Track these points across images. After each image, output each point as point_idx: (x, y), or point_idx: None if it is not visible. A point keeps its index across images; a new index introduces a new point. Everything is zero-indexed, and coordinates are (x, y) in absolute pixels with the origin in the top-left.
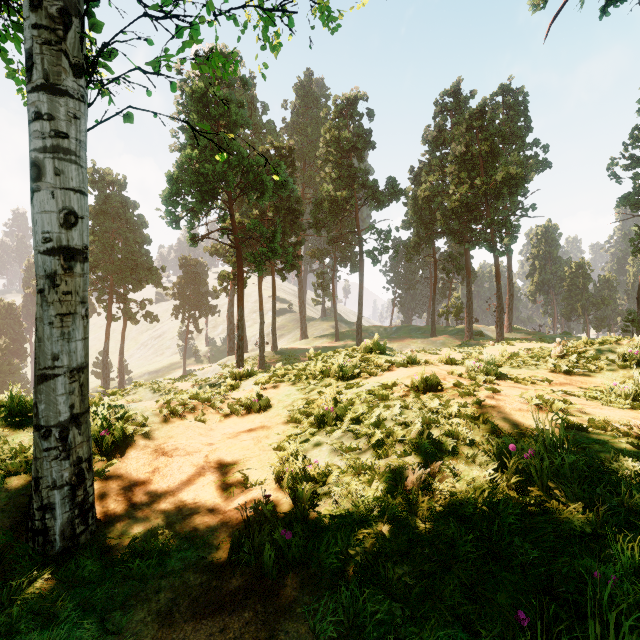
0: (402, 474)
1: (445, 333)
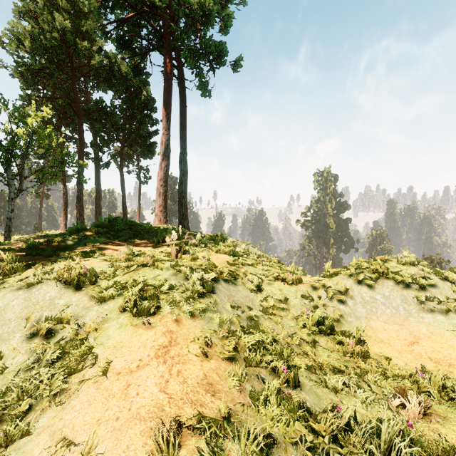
0: None
1: None
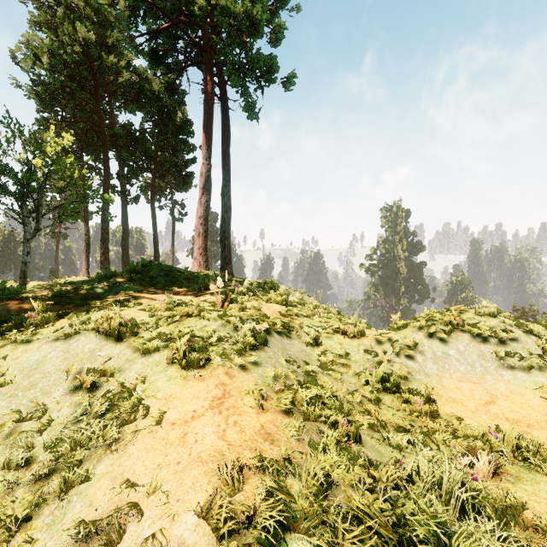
0: None
1: None
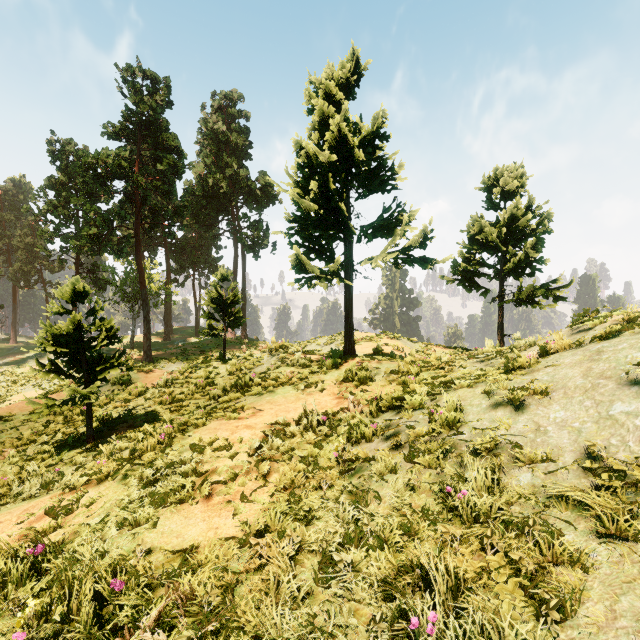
0: None
1: None
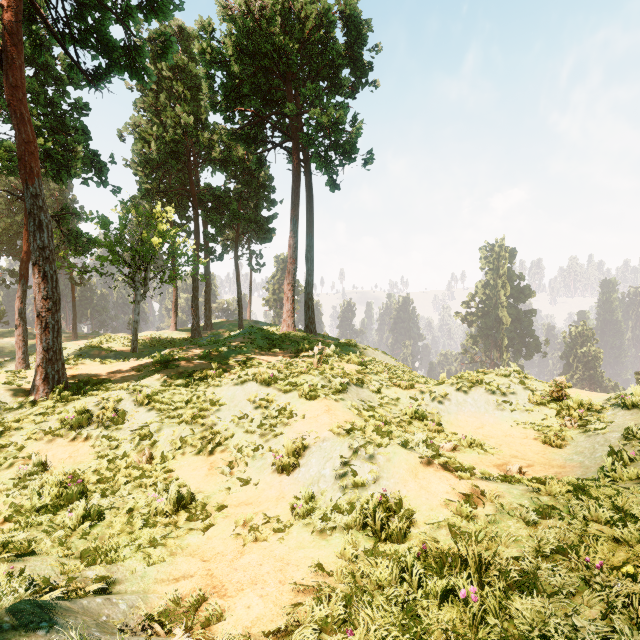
0: (161, 344)
1: (2, 335)
